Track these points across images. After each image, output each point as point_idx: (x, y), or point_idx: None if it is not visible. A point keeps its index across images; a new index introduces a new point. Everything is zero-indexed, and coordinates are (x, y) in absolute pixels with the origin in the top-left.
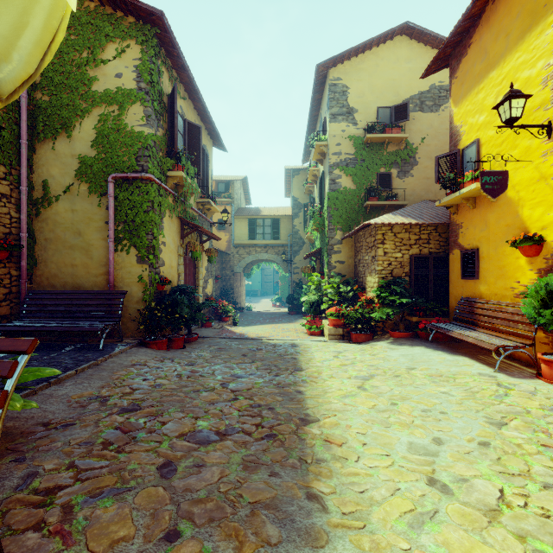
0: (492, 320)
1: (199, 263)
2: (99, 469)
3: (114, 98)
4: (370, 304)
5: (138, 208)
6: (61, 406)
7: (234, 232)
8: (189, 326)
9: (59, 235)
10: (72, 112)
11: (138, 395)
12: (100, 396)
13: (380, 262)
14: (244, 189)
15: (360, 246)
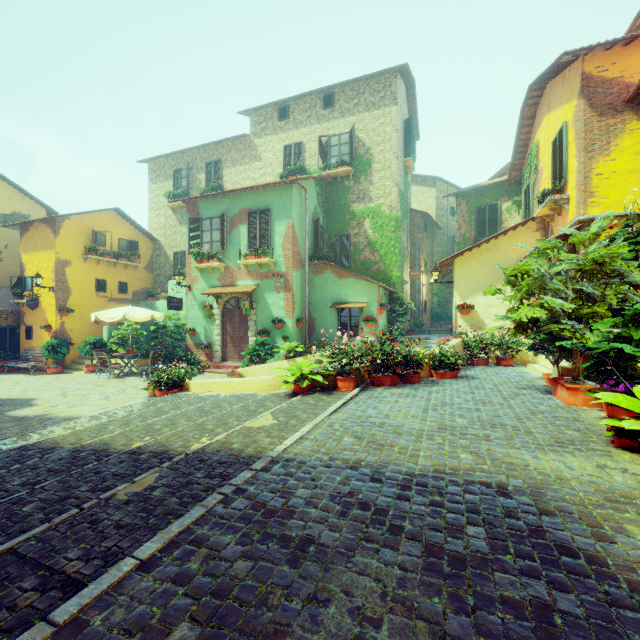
0: (35, 358)
1: None
2: None
3: None
4: None
5: None
6: None
7: None
8: None
9: None
10: None
11: None
12: None
13: None
14: None
15: None
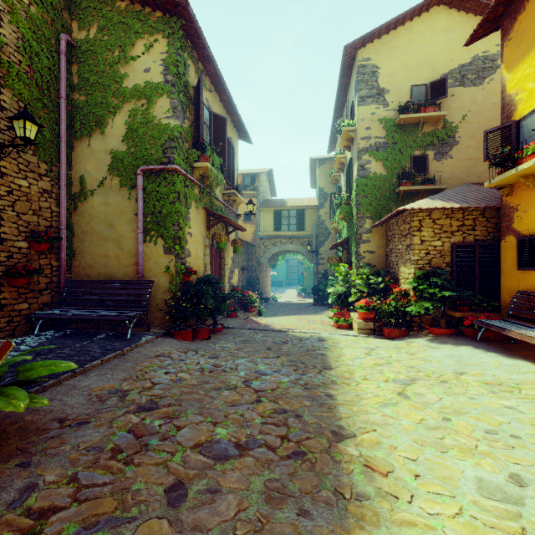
0: None
1: (225, 253)
2: (101, 487)
3: (143, 93)
4: (404, 297)
5: (165, 199)
6: (81, 399)
7: (260, 223)
8: (214, 316)
9: (94, 227)
10: (105, 110)
11: (158, 390)
12: (120, 389)
13: (416, 251)
14: (270, 182)
15: (392, 235)
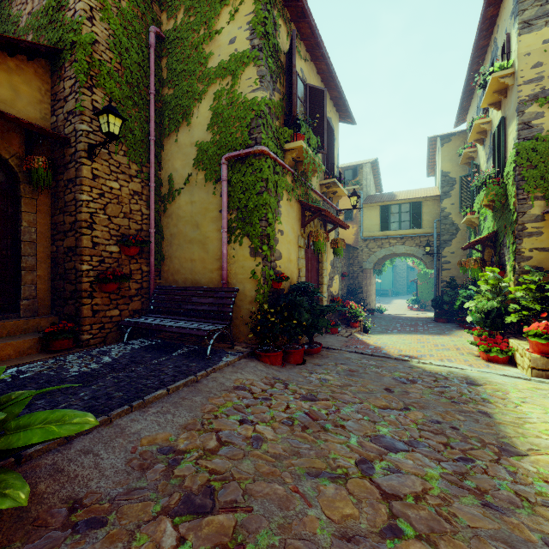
0: None
1: (322, 256)
2: None
3: (227, 69)
4: None
5: (251, 190)
6: (120, 459)
7: (363, 222)
8: (310, 335)
9: (181, 229)
10: (191, 98)
11: (222, 460)
12: (174, 447)
13: None
14: (374, 174)
15: None
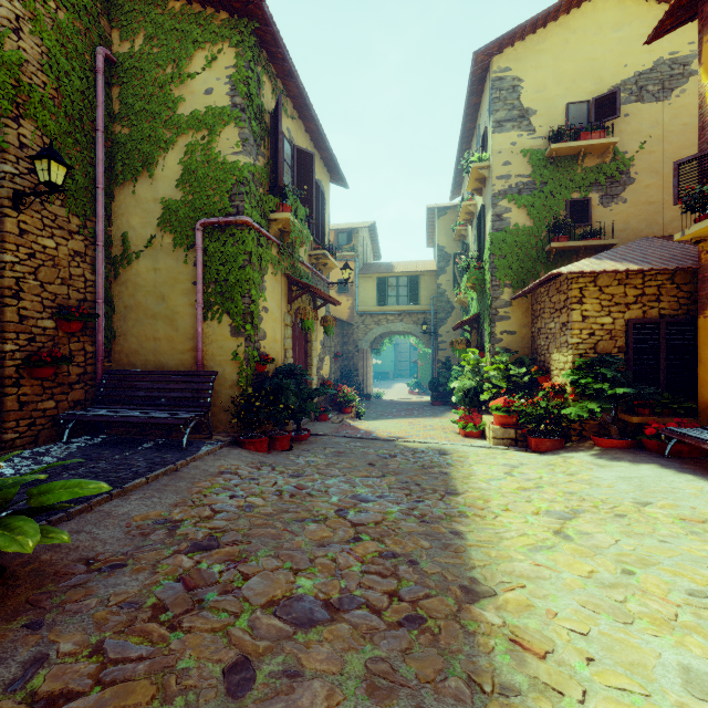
0: None
1: (312, 335)
2: (135, 663)
3: (203, 122)
4: (558, 394)
5: (232, 263)
6: (117, 532)
7: (359, 295)
8: (297, 419)
9: (140, 301)
10: (154, 145)
11: (220, 521)
12: (170, 519)
13: (576, 331)
14: (372, 240)
15: (541, 309)
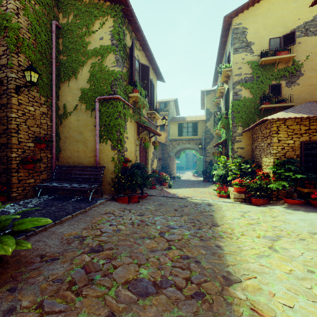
0: None
1: (148, 149)
2: (57, 314)
3: (99, 52)
4: (266, 178)
5: (112, 116)
6: (56, 241)
7: (169, 131)
8: (141, 188)
9: (71, 134)
10: (77, 64)
11: (104, 237)
12: (81, 235)
13: (275, 147)
14: (176, 106)
15: (257, 137)
